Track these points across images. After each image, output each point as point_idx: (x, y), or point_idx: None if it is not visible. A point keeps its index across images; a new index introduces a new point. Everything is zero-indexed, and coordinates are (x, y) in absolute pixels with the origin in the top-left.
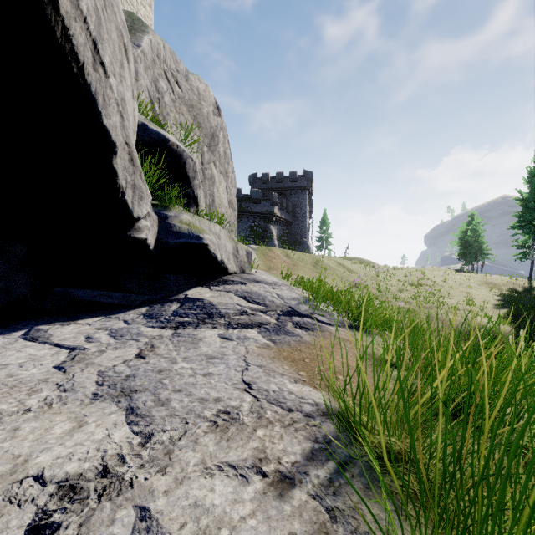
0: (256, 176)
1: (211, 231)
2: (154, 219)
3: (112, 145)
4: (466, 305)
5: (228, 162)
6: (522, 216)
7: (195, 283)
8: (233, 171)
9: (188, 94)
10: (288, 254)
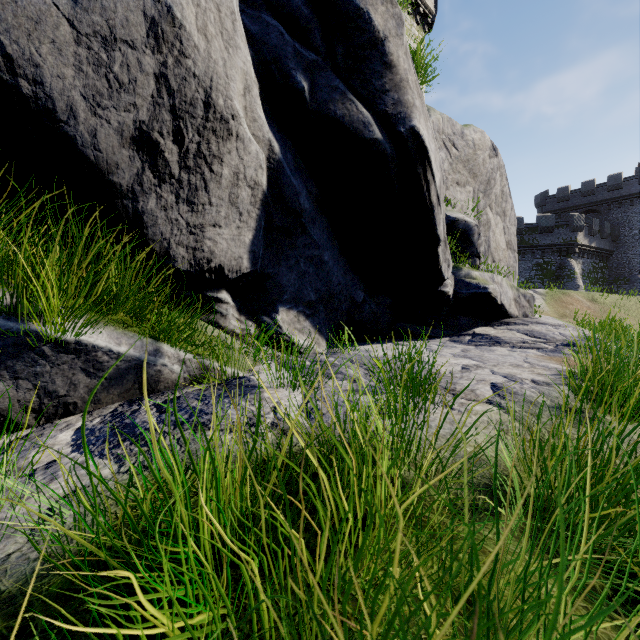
0: (546, 195)
1: (494, 282)
2: (451, 277)
3: (439, 242)
4: None
5: (506, 200)
6: None
7: (479, 324)
8: (512, 208)
9: (463, 150)
10: (595, 298)
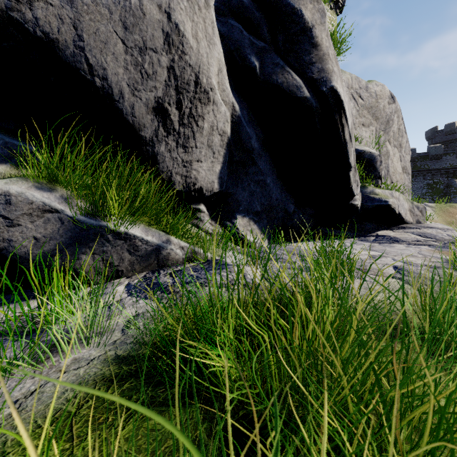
0: (435, 130)
1: (393, 197)
2: (359, 194)
3: (350, 168)
4: None
5: (402, 135)
6: None
7: (381, 229)
8: (407, 141)
9: (368, 100)
10: None
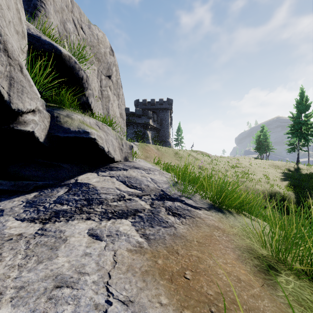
0: (138, 101)
1: (100, 129)
2: (45, 116)
3: None
4: (265, 179)
5: (119, 88)
6: (293, 127)
7: (87, 169)
8: (123, 94)
9: (90, 37)
10: (158, 148)
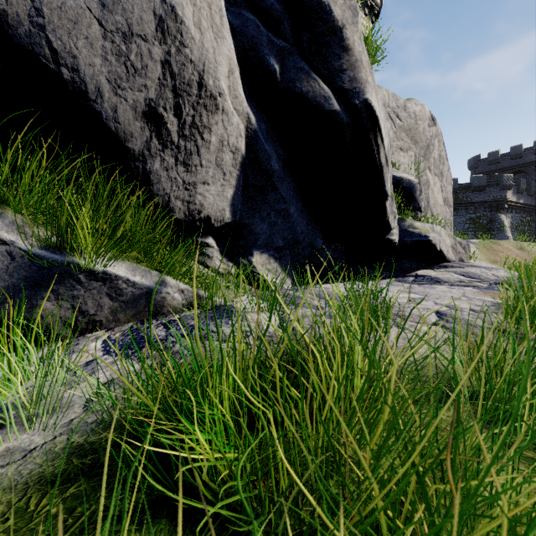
0: (478, 159)
1: (434, 231)
2: (397, 227)
3: (387, 197)
4: None
5: (443, 163)
6: None
7: (420, 268)
8: (448, 169)
9: (406, 121)
10: (523, 247)
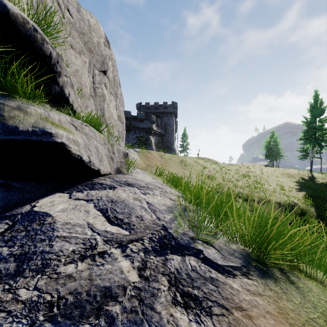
0: (141, 104)
1: (78, 130)
2: None
3: None
4: (279, 190)
5: (117, 86)
6: (307, 132)
7: (58, 187)
8: (121, 94)
9: (79, 22)
10: (162, 155)
